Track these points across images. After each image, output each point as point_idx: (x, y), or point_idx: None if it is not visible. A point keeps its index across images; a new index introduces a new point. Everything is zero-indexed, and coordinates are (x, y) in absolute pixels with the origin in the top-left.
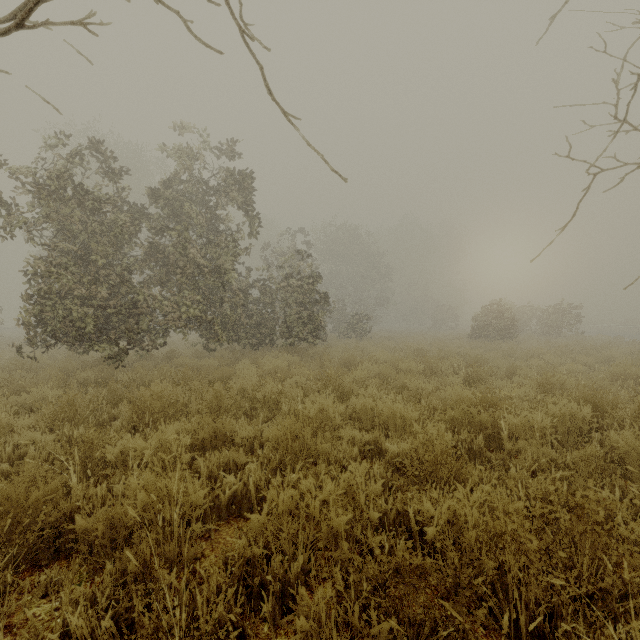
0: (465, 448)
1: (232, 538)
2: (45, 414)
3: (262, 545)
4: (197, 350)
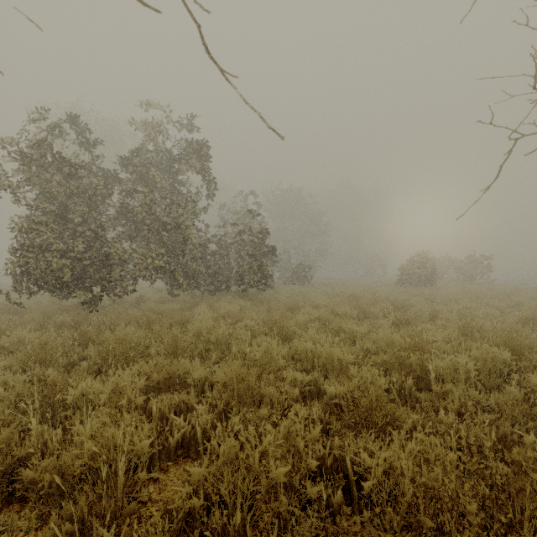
0: (396, 389)
1: (179, 480)
2: (20, 356)
3: (204, 494)
4: (163, 295)
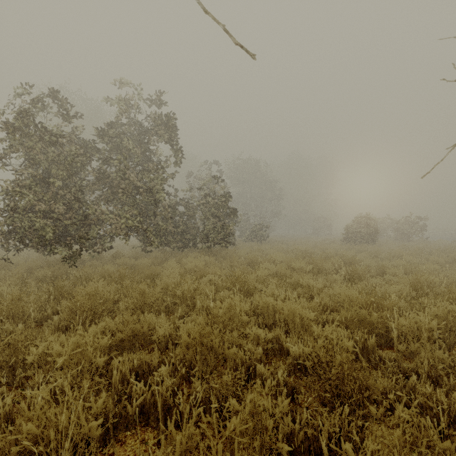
0: (360, 348)
1: (136, 455)
2: None
3: None
4: (137, 251)
